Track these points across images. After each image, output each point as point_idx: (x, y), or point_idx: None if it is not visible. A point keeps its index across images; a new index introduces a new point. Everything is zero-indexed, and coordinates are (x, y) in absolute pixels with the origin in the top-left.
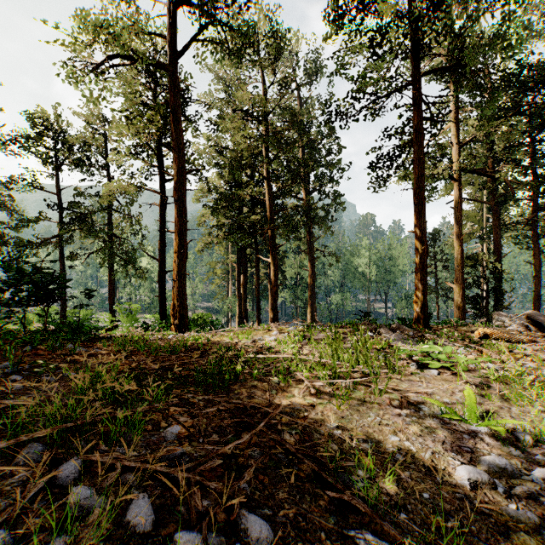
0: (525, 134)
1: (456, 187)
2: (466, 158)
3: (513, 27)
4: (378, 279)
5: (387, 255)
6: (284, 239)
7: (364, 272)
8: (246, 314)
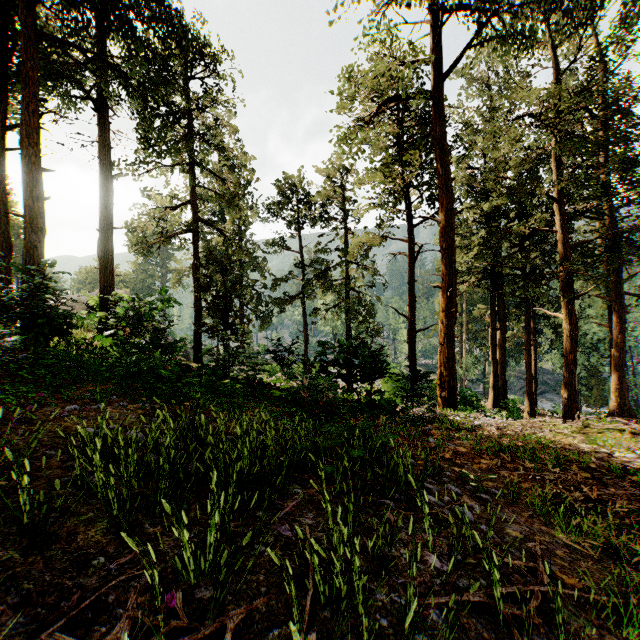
0: None
1: None
2: None
3: None
4: None
5: None
6: (597, 286)
7: None
8: (504, 384)
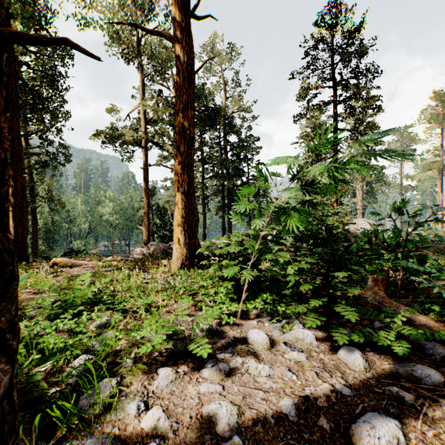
0: (197, 128)
1: (144, 153)
2: (155, 134)
3: (195, 57)
4: (122, 226)
5: (129, 206)
6: None
7: (109, 220)
8: None
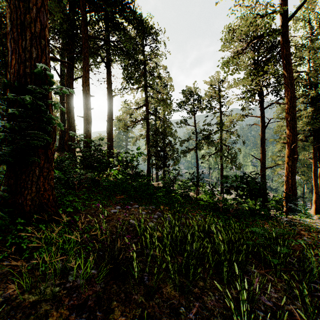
0: None
1: None
2: None
3: None
4: None
5: None
6: None
7: None
8: None
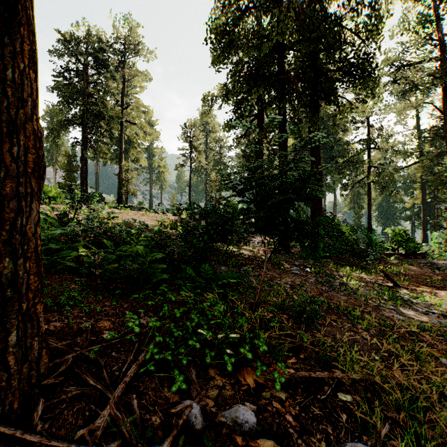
0: None
1: None
2: None
3: None
4: None
5: None
6: None
7: None
8: None
